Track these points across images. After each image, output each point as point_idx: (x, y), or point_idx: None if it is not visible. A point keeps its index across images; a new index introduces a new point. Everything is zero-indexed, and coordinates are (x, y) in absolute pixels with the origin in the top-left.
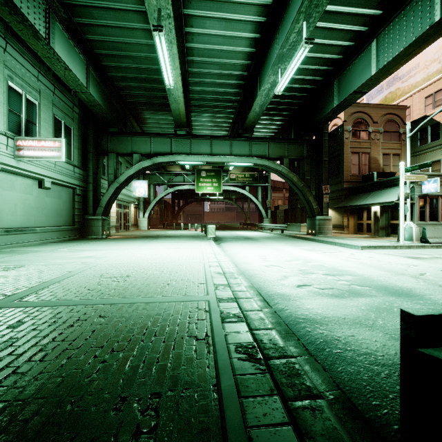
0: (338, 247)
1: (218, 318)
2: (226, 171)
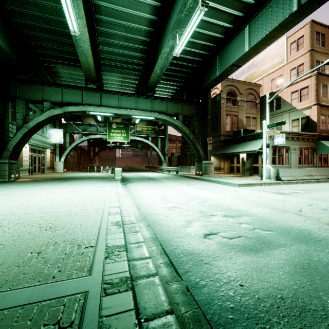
0: (221, 185)
1: None
2: (133, 124)
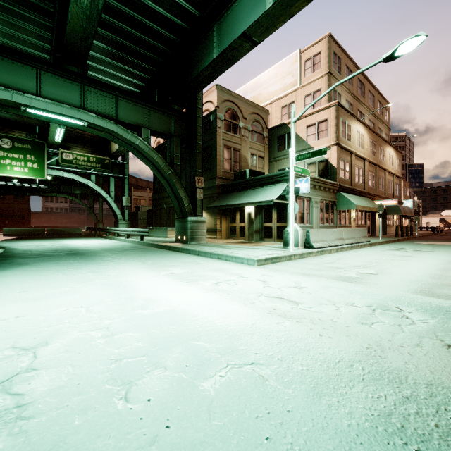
0: (227, 264)
1: None
2: (54, 147)
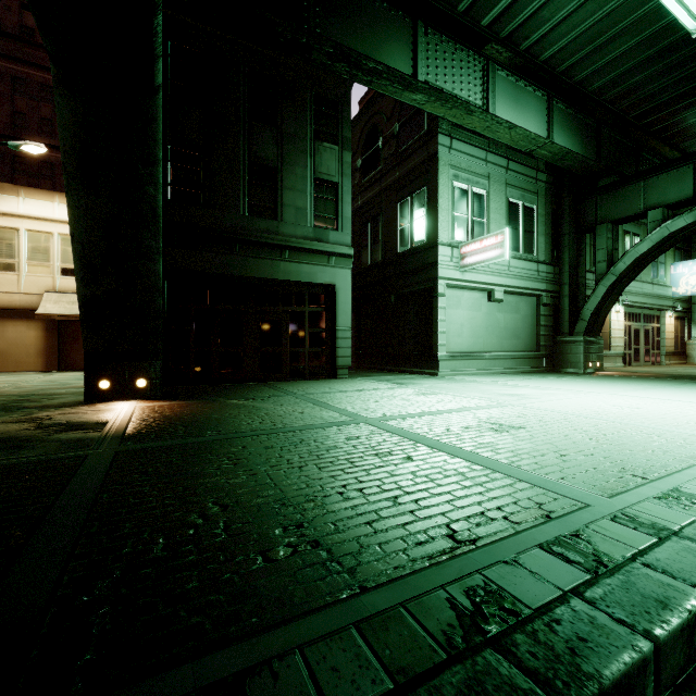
0: None
1: (544, 536)
2: None
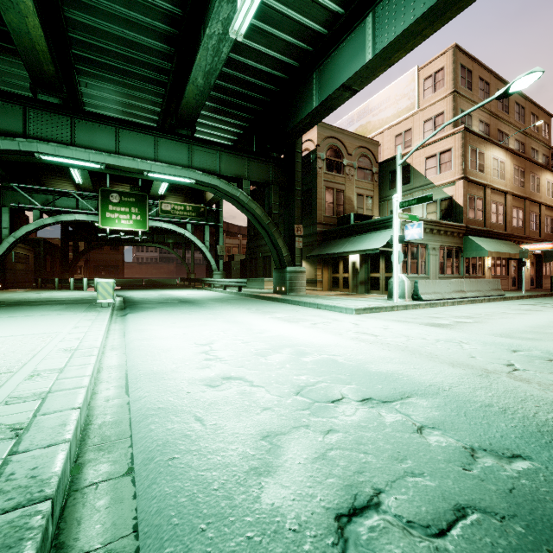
0: (325, 312)
1: None
2: (155, 198)
